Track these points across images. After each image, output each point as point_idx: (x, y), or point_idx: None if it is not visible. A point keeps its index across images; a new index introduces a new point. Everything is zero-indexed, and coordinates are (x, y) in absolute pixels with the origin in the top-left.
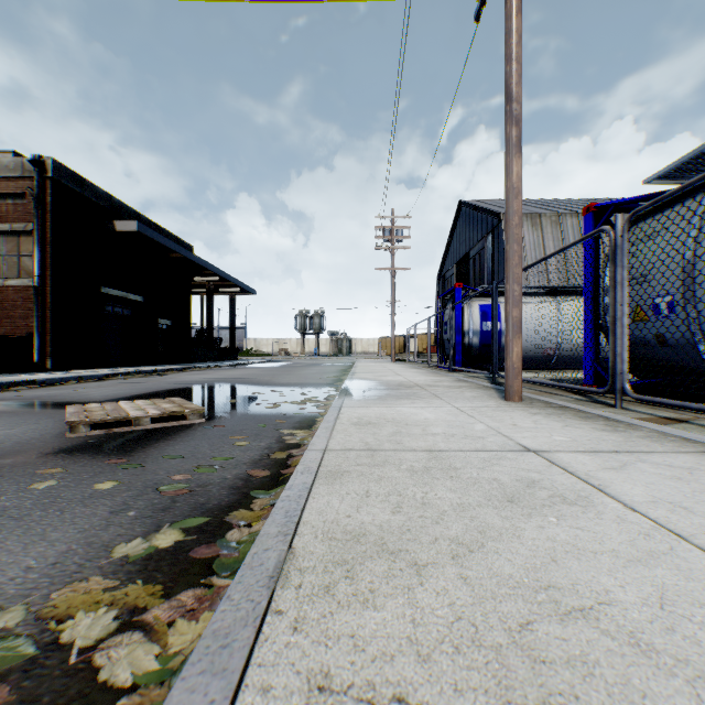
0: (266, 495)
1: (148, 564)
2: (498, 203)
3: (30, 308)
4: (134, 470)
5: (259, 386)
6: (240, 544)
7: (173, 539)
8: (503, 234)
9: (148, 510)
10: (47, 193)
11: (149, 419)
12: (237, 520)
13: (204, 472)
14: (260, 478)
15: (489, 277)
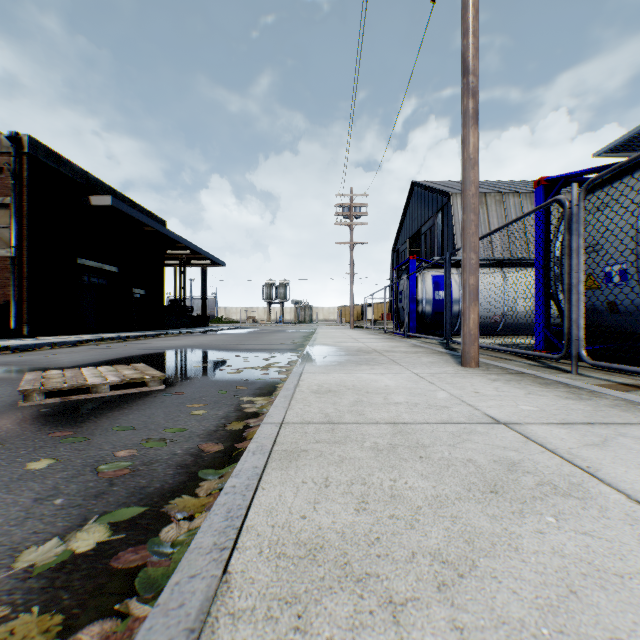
0: (215, 475)
1: (57, 577)
2: (447, 183)
3: (7, 278)
4: (78, 445)
5: (225, 351)
6: (175, 547)
7: (96, 539)
8: (452, 211)
9: (79, 496)
10: (24, 168)
11: (107, 386)
12: (177, 510)
13: (152, 446)
14: (212, 453)
15: (439, 251)
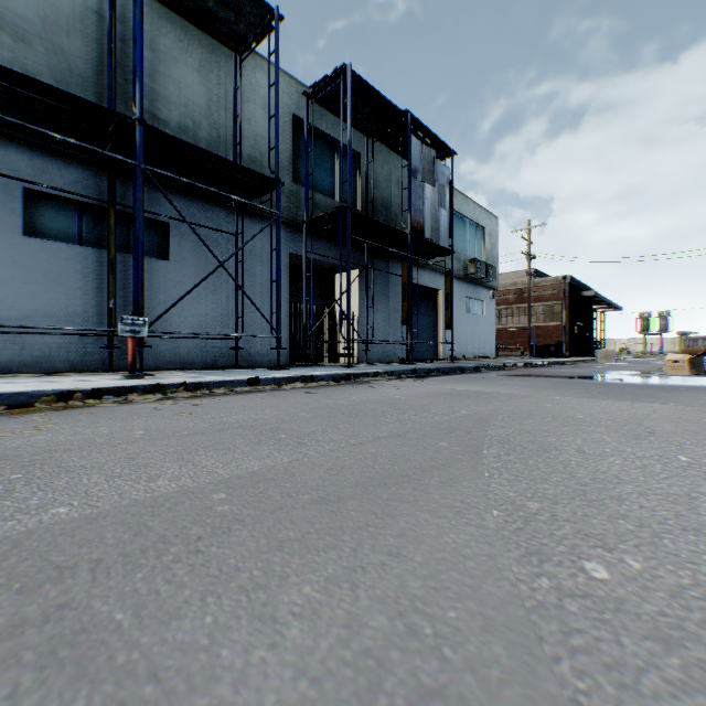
0: None
1: None
2: None
3: (558, 334)
4: None
5: None
6: None
7: None
8: None
9: None
10: (566, 288)
11: None
12: None
13: None
14: None
15: None
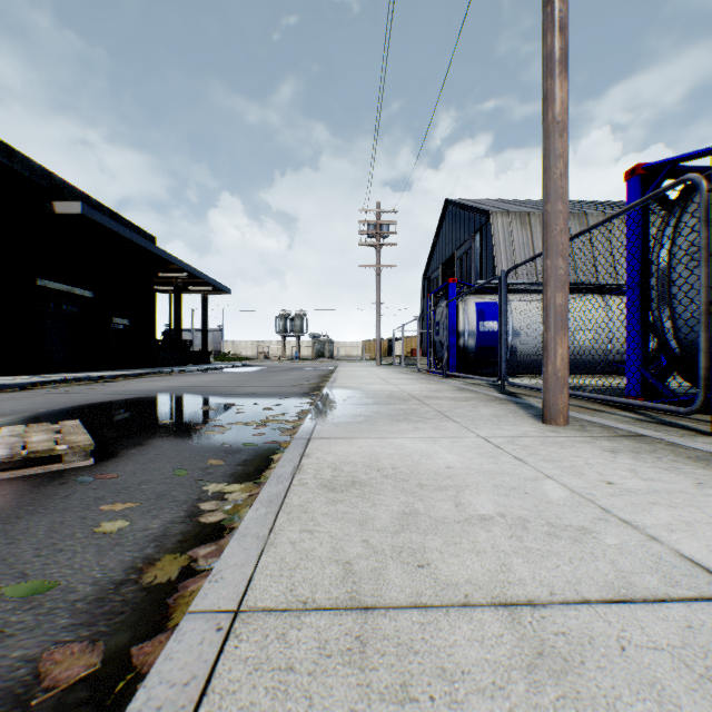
0: None
1: None
2: (485, 202)
3: None
4: None
5: (217, 396)
6: None
7: None
8: (492, 232)
9: None
10: None
11: None
12: None
13: None
14: (64, 686)
15: (477, 277)
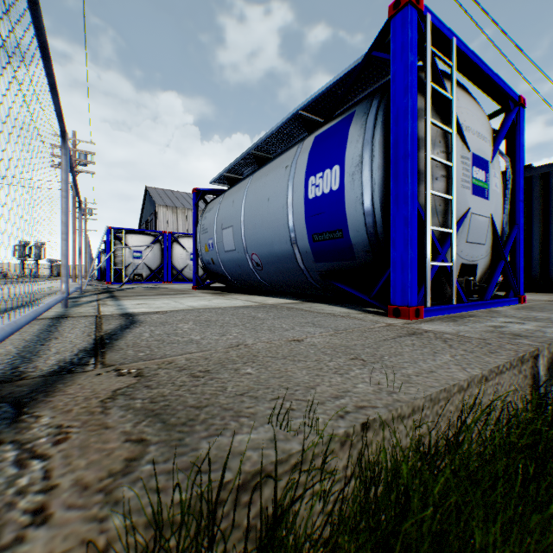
0: None
1: None
2: (165, 193)
3: None
4: None
5: None
6: None
7: None
8: (157, 215)
9: None
10: None
11: None
12: None
13: None
14: None
15: None
